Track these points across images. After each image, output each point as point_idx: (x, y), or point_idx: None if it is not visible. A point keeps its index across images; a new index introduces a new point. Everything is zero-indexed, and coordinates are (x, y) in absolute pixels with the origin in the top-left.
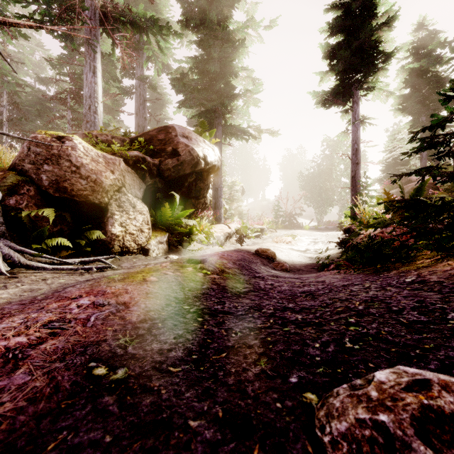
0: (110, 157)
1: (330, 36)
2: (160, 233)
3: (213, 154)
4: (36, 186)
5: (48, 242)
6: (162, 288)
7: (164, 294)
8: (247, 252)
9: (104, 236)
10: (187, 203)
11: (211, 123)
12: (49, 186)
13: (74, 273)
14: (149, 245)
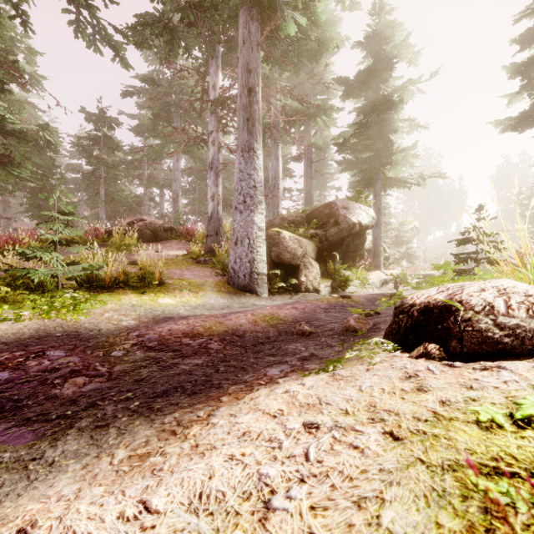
0: (300, 239)
1: (520, 51)
2: (326, 280)
3: (367, 217)
4: (270, 258)
5: (278, 285)
6: (329, 303)
7: (330, 304)
8: (385, 295)
9: (297, 282)
10: (346, 256)
11: (371, 178)
12: (274, 258)
13: (291, 299)
14: (319, 288)
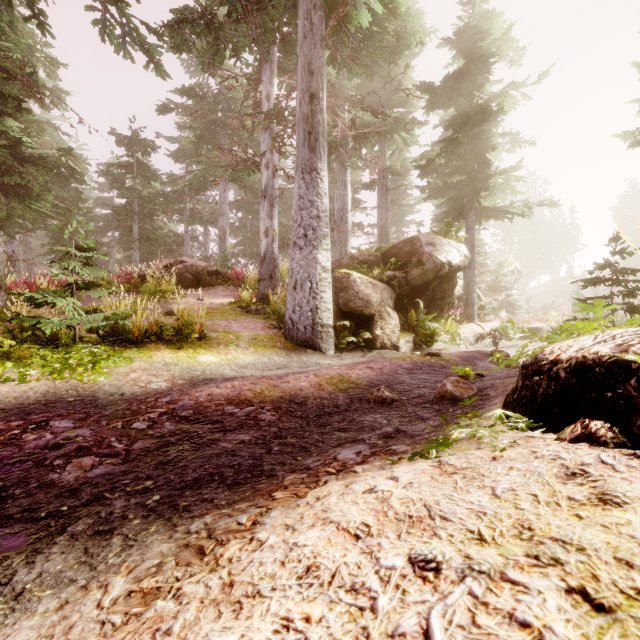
0: (374, 282)
1: None
2: (407, 334)
3: (458, 255)
4: (336, 306)
5: (347, 340)
6: (413, 362)
7: (414, 364)
8: (483, 352)
9: (371, 336)
10: (432, 304)
11: (462, 208)
12: (343, 306)
13: (363, 357)
14: (399, 344)
